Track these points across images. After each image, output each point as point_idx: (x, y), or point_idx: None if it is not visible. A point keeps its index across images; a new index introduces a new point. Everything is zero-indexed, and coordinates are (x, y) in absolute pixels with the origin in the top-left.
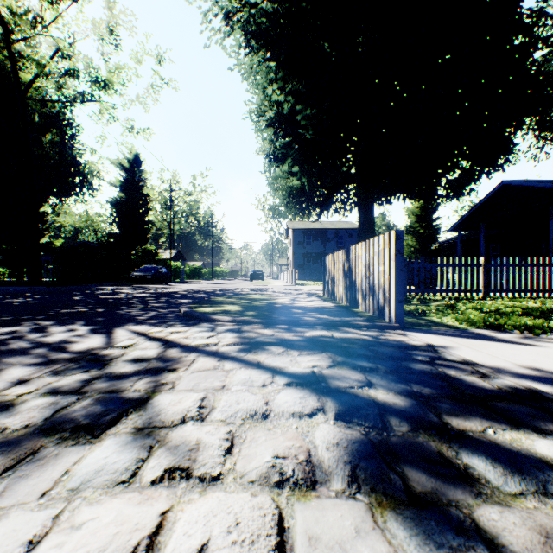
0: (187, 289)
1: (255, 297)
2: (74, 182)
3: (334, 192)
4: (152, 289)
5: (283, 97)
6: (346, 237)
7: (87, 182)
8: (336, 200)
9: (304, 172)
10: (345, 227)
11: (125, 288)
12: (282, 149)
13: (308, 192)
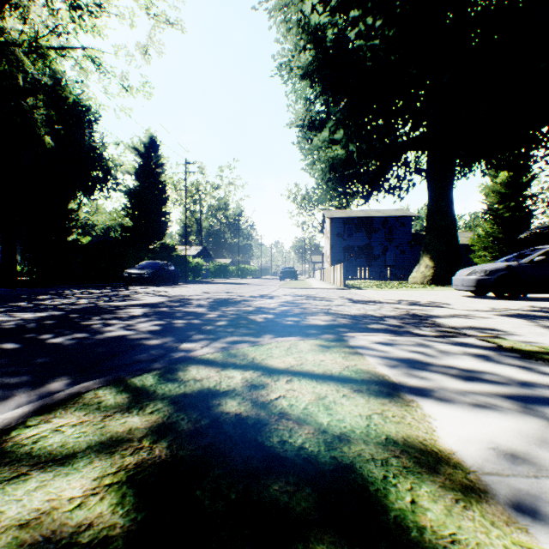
0: (168, 298)
1: (291, 407)
2: (99, 177)
3: (391, 163)
4: (122, 295)
5: (327, 16)
6: (396, 226)
7: (110, 176)
8: (391, 175)
9: (352, 133)
10: (396, 214)
11: (89, 292)
12: (320, 118)
13: (357, 162)
